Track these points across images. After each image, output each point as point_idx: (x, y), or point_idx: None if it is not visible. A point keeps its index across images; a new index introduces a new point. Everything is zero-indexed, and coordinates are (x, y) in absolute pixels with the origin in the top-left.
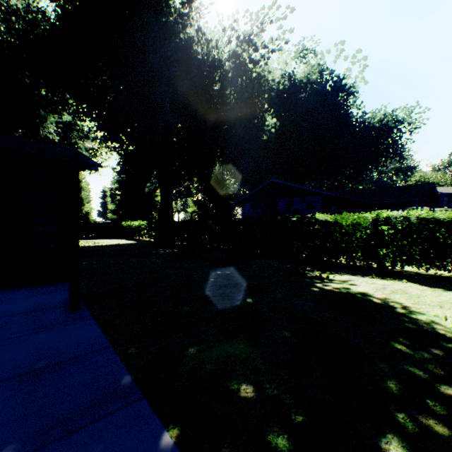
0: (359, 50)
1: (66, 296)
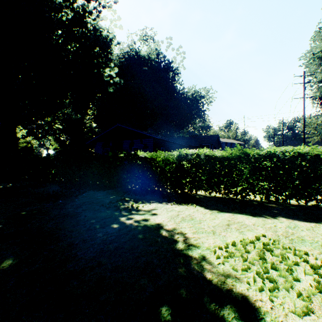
0: (180, 46)
1: None
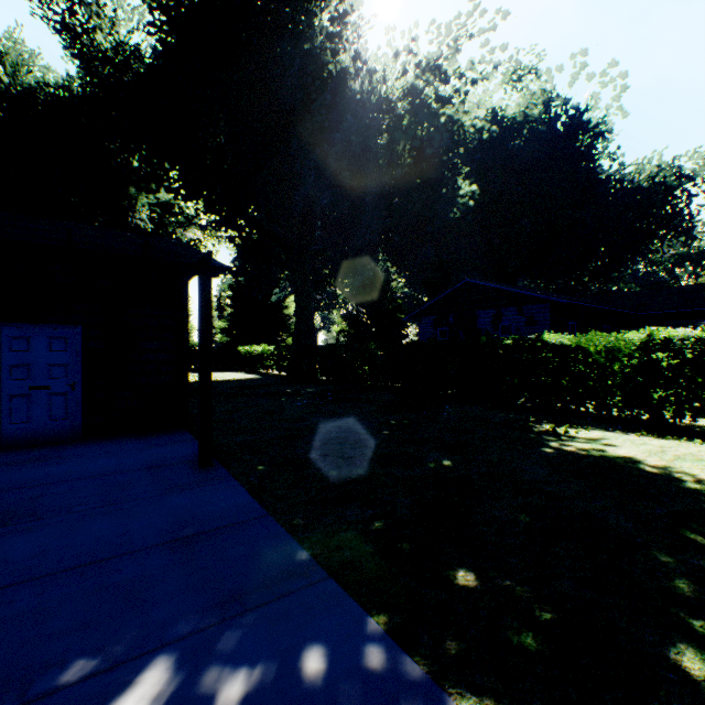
0: (613, 62)
1: (188, 449)
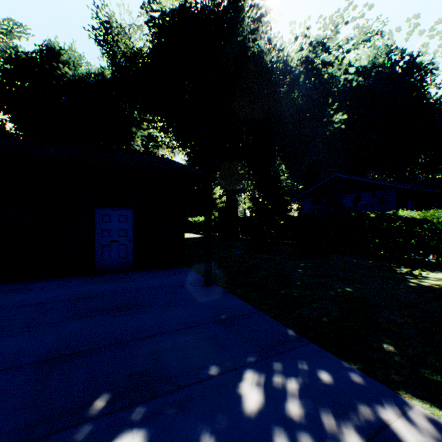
0: (439, 21)
1: (193, 276)
